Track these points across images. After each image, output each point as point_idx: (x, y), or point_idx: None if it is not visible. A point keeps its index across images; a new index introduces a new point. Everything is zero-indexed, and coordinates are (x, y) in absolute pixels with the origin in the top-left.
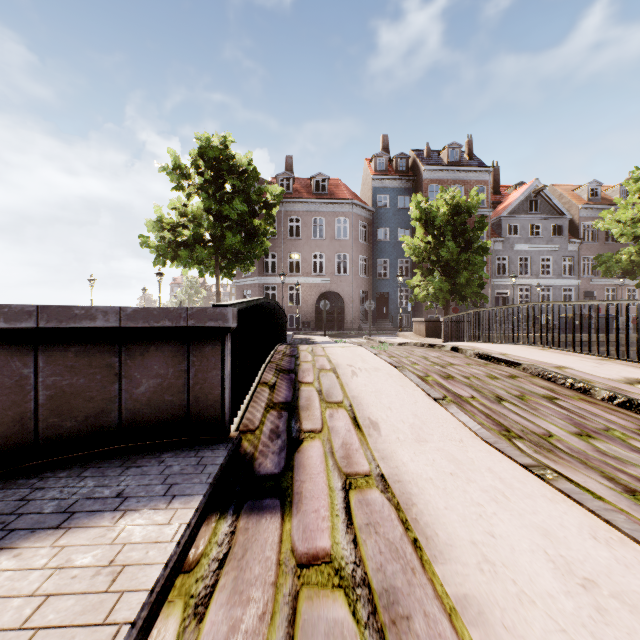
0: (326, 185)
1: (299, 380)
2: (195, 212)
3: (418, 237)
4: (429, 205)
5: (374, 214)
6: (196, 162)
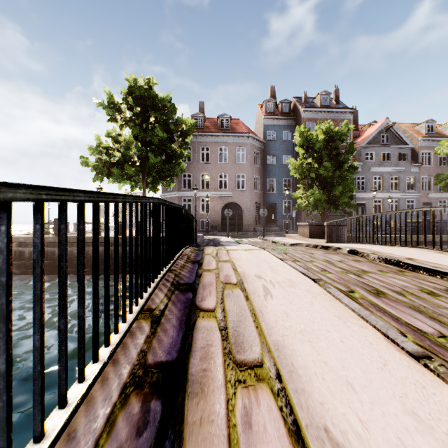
0: (229, 122)
1: (197, 304)
2: (127, 140)
3: (301, 159)
4: (310, 134)
5: (265, 145)
6: (126, 99)
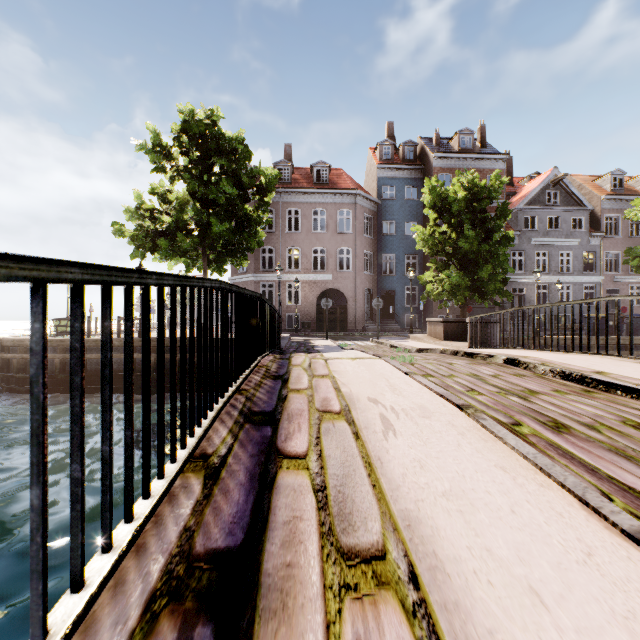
0: (327, 174)
1: (278, 446)
2: (181, 199)
3: (432, 226)
4: (445, 190)
5: (379, 206)
6: (179, 139)
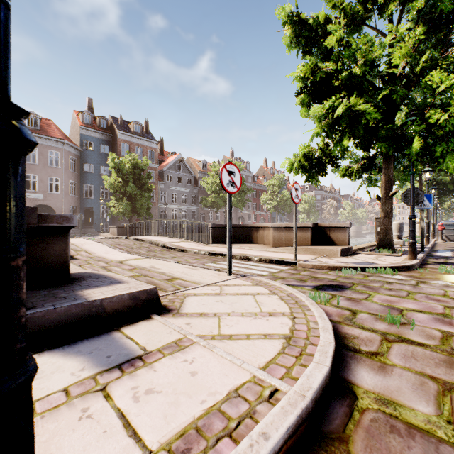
0: (39, 123)
1: None
2: None
3: (114, 178)
4: (120, 161)
5: (82, 152)
6: None
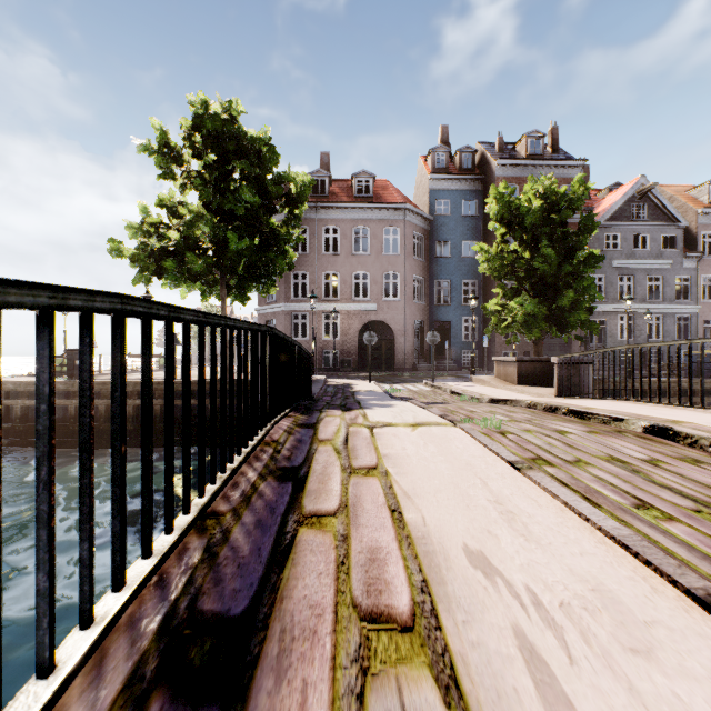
0: (371, 186)
1: None
2: (195, 213)
3: (499, 244)
4: (516, 198)
5: (432, 223)
6: (190, 138)
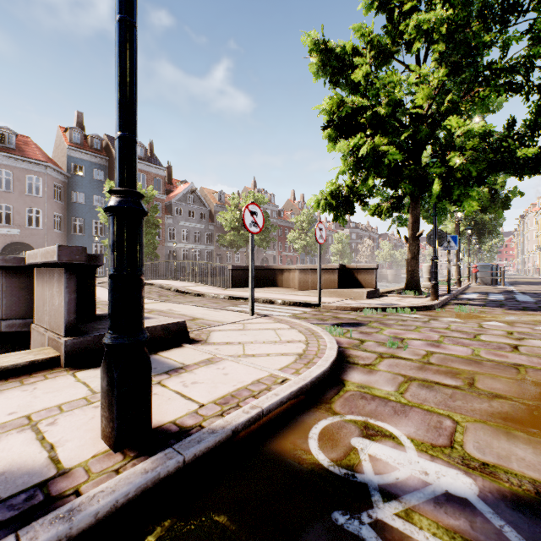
0: (14, 141)
1: None
2: None
3: None
4: None
5: (70, 179)
6: None
